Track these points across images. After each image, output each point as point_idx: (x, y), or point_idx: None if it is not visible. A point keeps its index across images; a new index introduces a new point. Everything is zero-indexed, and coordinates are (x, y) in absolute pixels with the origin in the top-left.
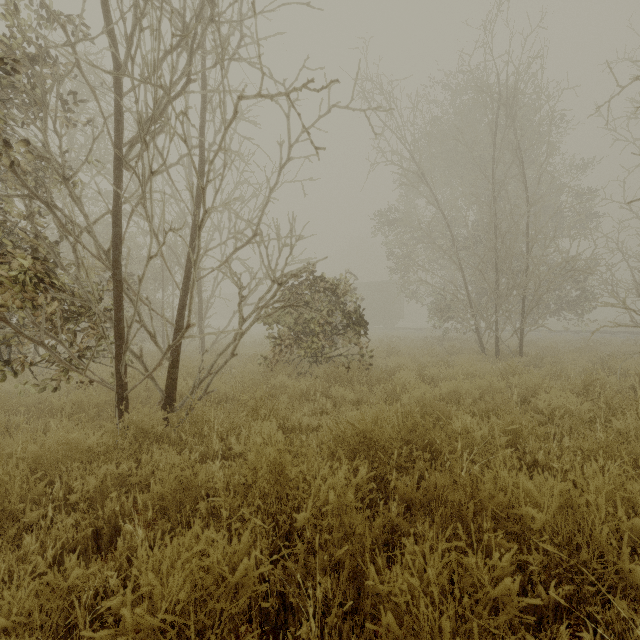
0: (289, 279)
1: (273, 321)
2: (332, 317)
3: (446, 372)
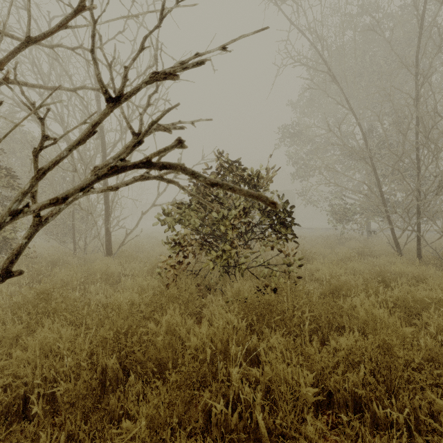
0: (145, 84)
1: (172, 222)
2: (247, 217)
3: (418, 297)
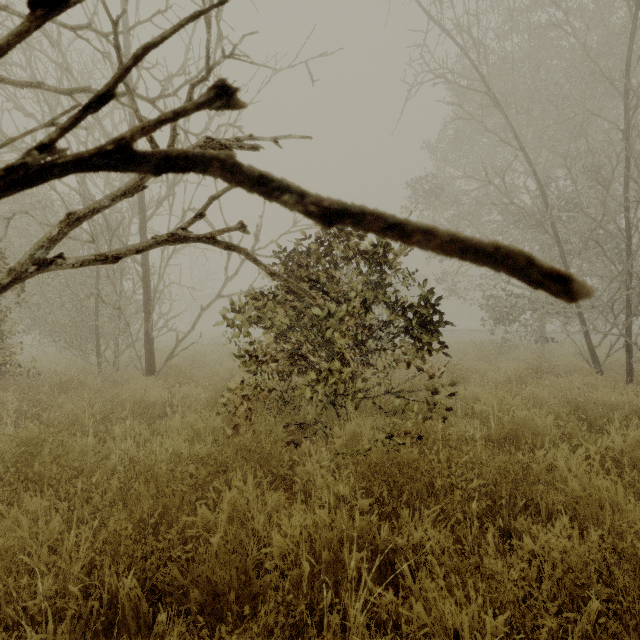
0: None
1: (246, 323)
2: None
3: None
